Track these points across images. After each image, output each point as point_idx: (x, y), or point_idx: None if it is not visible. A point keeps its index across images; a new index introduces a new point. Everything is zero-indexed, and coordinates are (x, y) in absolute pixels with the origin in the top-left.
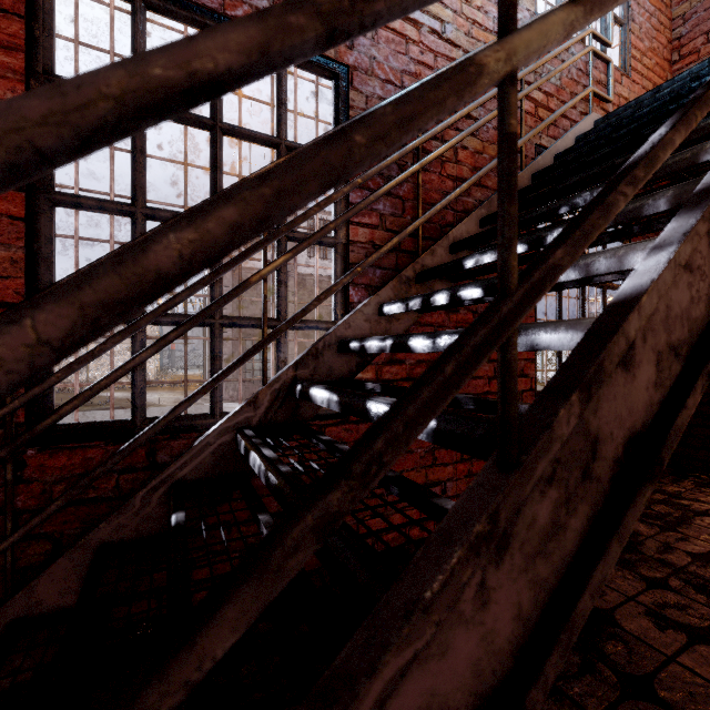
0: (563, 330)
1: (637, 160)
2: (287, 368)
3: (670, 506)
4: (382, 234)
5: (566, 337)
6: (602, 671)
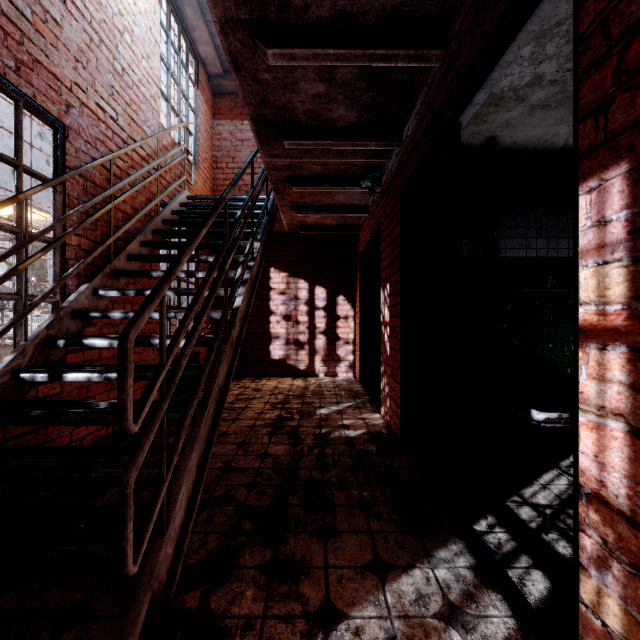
0: (219, 313)
1: (238, 278)
2: (43, 329)
3: None
4: (85, 241)
5: (220, 315)
6: None
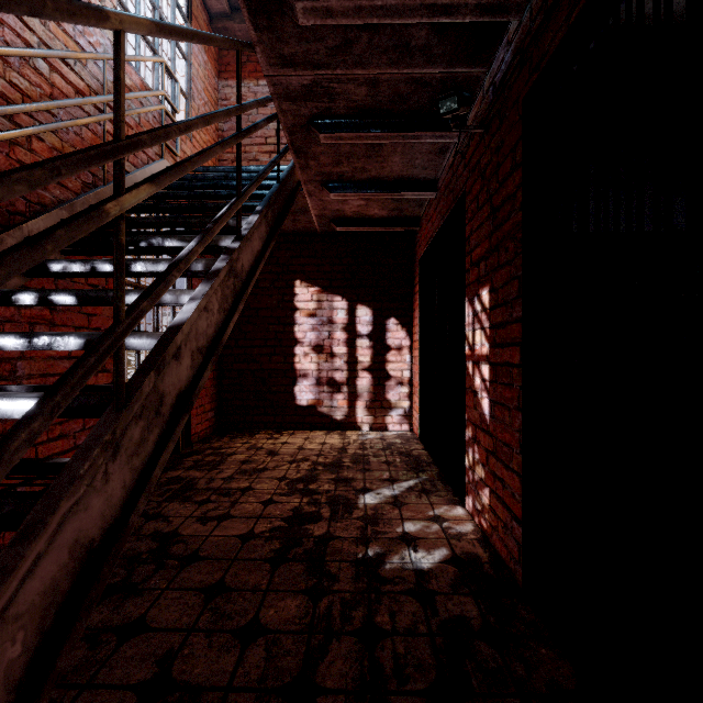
0: (145, 338)
1: (182, 258)
2: None
3: (215, 455)
4: None
5: (147, 342)
6: (170, 563)
